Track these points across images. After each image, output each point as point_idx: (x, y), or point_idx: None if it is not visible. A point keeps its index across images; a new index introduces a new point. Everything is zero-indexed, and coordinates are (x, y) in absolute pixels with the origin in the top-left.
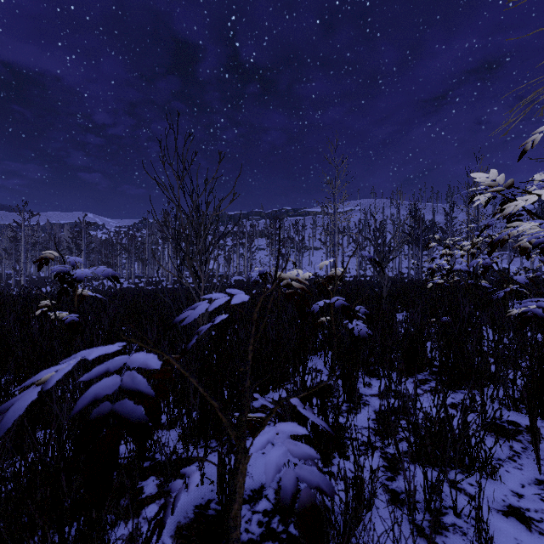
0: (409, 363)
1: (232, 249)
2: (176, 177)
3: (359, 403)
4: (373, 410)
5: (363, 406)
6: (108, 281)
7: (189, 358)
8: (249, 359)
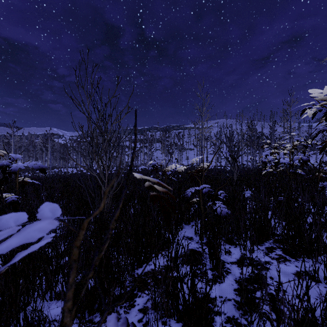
0: (258, 234)
1: (140, 149)
2: (86, 96)
3: (222, 273)
4: (234, 278)
5: (226, 275)
6: (64, 169)
7: (91, 232)
8: (65, 323)
